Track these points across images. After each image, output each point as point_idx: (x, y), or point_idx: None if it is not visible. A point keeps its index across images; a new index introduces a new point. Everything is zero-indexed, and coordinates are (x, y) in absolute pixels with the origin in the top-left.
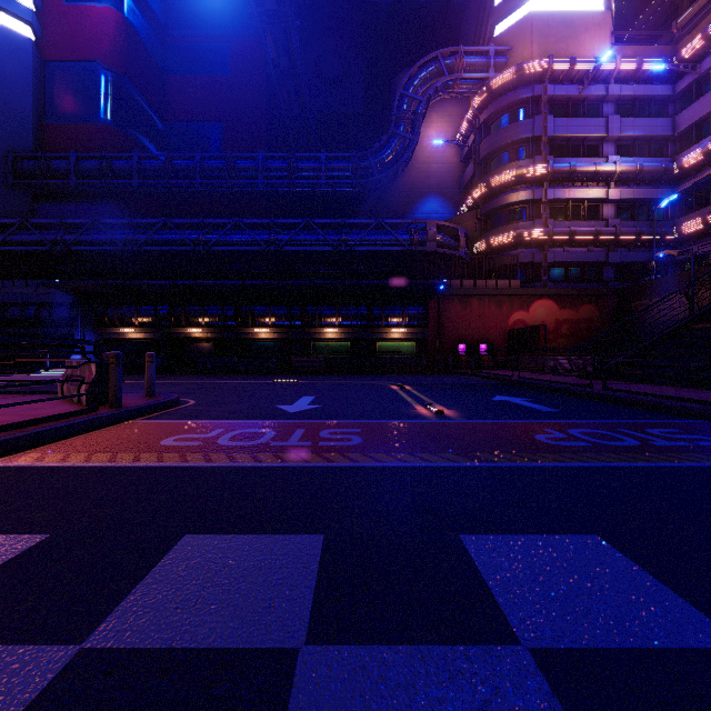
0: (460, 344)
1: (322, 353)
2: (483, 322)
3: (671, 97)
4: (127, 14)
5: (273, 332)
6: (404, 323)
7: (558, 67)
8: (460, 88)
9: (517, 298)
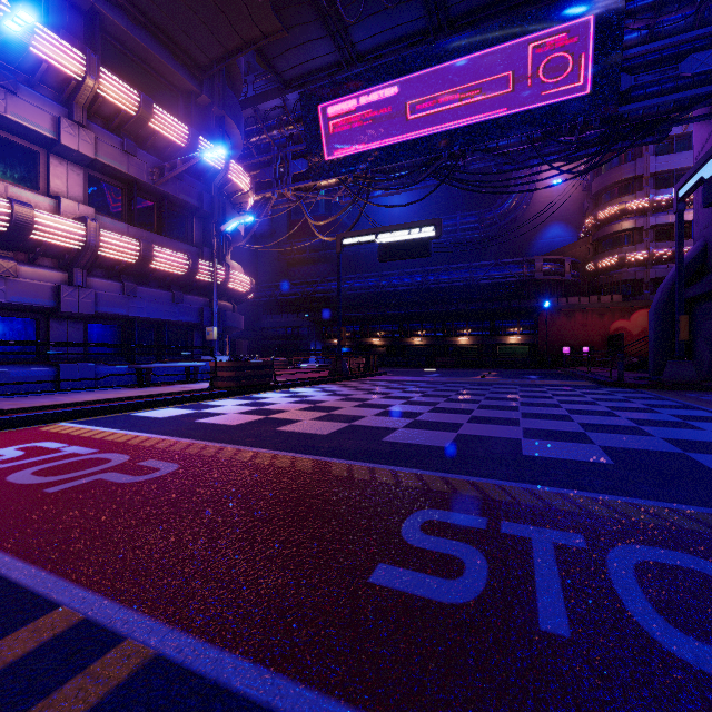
0: (565, 348)
1: (457, 355)
2: (586, 330)
3: None
4: None
5: (424, 341)
6: (519, 332)
7: None
8: None
9: (618, 309)
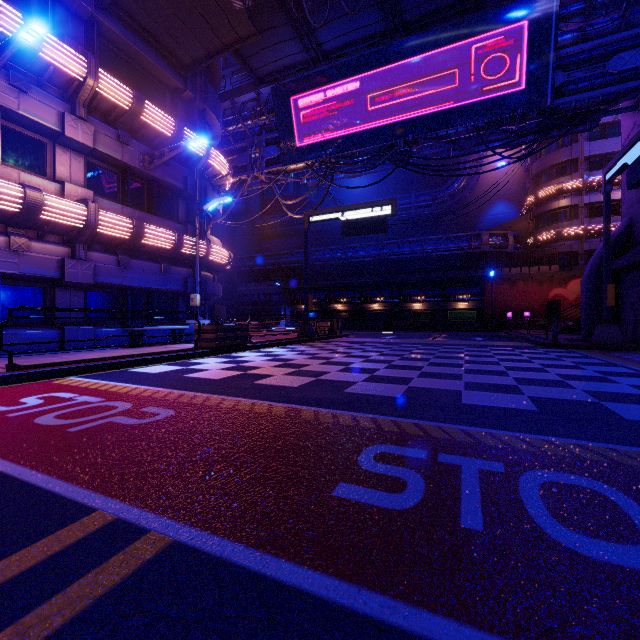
0: (508, 312)
1: (412, 319)
2: (527, 297)
3: None
4: None
5: (382, 306)
6: (467, 299)
7: None
8: None
9: (556, 278)
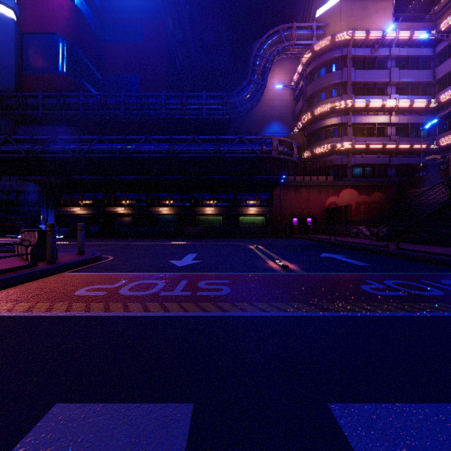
0: (294, 218)
1: (203, 224)
2: (309, 204)
3: (432, 56)
4: (76, 3)
5: (171, 210)
6: (257, 204)
7: (358, 36)
8: (293, 51)
9: (331, 188)
